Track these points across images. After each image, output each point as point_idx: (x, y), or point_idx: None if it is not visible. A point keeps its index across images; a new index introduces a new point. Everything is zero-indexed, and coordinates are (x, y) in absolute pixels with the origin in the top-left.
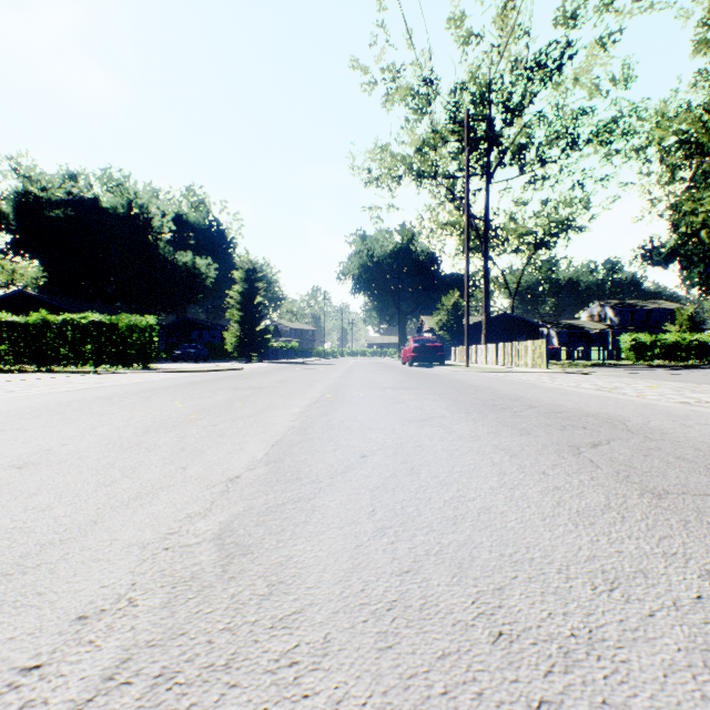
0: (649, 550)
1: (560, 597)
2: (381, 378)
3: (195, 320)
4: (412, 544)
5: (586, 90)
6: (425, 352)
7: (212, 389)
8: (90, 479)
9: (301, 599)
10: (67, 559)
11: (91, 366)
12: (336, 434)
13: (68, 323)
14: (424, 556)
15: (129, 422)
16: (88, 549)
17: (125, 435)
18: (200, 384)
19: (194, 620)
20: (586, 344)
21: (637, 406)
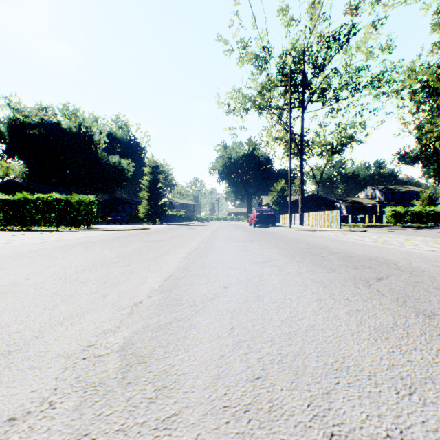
0: (431, 360)
1: (373, 400)
2: (236, 234)
3: (121, 198)
4: (260, 354)
5: (364, 54)
6: (264, 218)
7: (129, 242)
8: (39, 304)
9: (179, 402)
10: (10, 368)
11: (54, 227)
12: (207, 271)
13: (40, 200)
14: (269, 365)
15: (72, 263)
16: (27, 359)
17: (69, 272)
18: (121, 238)
19: (97, 422)
20: (363, 213)
21: (401, 253)
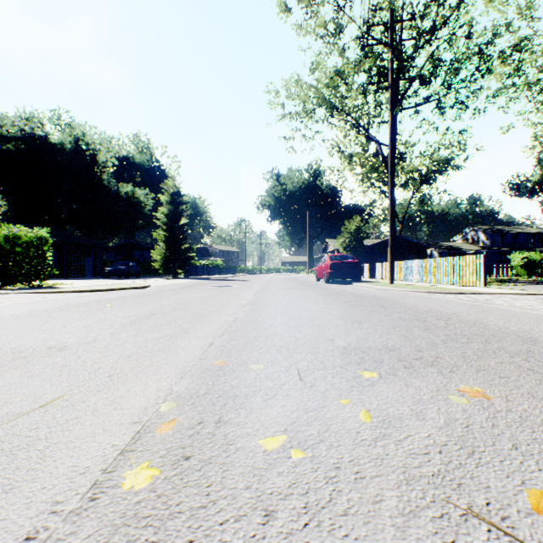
0: None
1: None
2: (310, 308)
3: (138, 242)
4: None
5: (497, 12)
6: (342, 268)
7: None
8: None
9: None
10: None
11: None
12: None
13: None
14: None
15: None
16: None
17: None
18: None
19: None
20: None
21: None
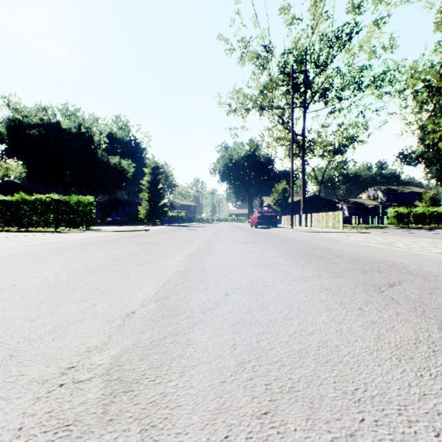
0: None
1: None
2: (237, 236)
3: (121, 199)
4: (267, 380)
5: (366, 53)
6: (265, 219)
7: (127, 243)
8: (21, 315)
9: None
10: None
11: (53, 228)
12: (207, 276)
13: (38, 200)
14: (279, 394)
15: (65, 267)
16: None
17: (60, 277)
18: (120, 240)
19: None
20: (365, 214)
21: (410, 255)
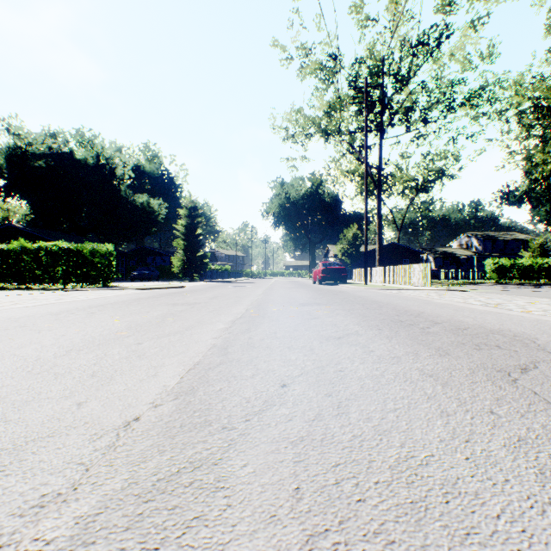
0: None
1: None
2: (296, 295)
3: (150, 248)
4: None
5: (460, 64)
6: (331, 273)
7: (152, 305)
8: None
9: None
10: None
11: (61, 284)
12: (256, 354)
13: (42, 249)
14: None
15: (58, 339)
16: None
17: (44, 356)
18: (144, 300)
19: None
20: (456, 267)
21: (531, 322)
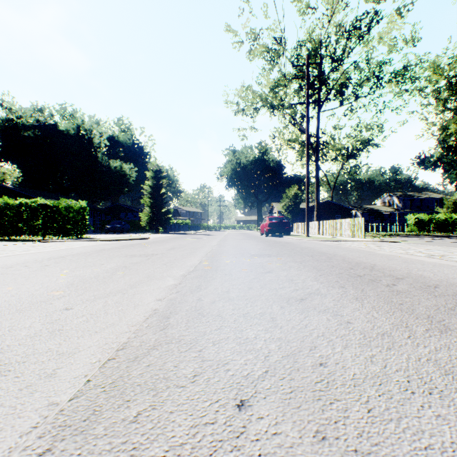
0: None
1: None
2: (247, 246)
3: (123, 205)
4: None
5: (387, 46)
6: (277, 226)
7: (110, 257)
8: None
9: None
10: None
11: (41, 236)
12: (203, 328)
13: (22, 205)
14: None
15: None
16: None
17: None
18: (105, 251)
19: None
20: (380, 221)
21: None
